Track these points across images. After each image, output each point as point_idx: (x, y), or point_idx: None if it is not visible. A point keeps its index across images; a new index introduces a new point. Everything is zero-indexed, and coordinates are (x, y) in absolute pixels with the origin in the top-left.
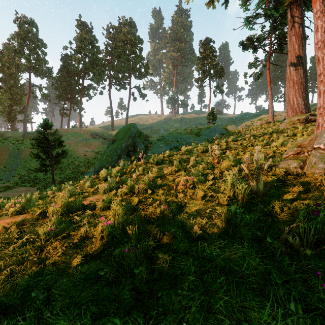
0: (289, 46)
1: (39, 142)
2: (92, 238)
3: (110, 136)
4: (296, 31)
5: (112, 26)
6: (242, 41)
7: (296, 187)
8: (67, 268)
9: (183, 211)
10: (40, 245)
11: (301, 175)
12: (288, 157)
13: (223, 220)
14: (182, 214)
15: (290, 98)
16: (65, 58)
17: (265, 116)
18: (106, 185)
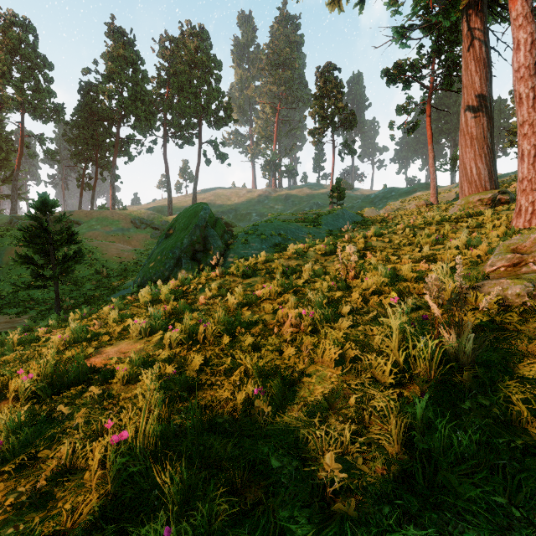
0: (465, 78)
1: (31, 235)
2: (85, 470)
3: (166, 225)
4: (476, 54)
5: (169, 38)
6: (386, 69)
7: (535, 342)
8: None
9: (295, 396)
10: None
11: (532, 312)
12: (496, 272)
13: (394, 439)
14: (293, 404)
15: (467, 164)
16: (87, 89)
17: (422, 193)
18: (144, 322)
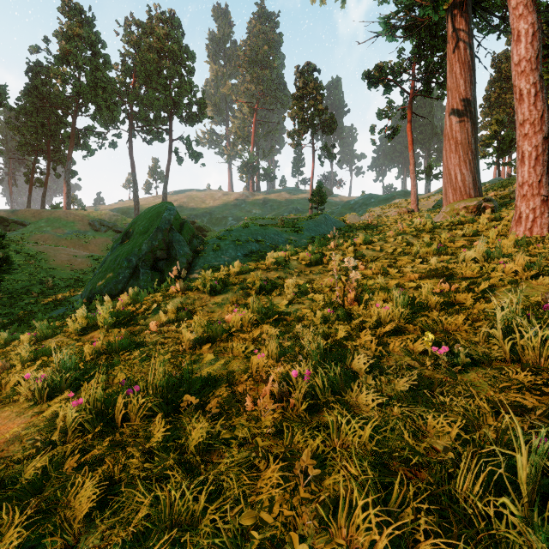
0: (450, 80)
1: None
2: None
3: None
4: (461, 55)
5: (136, 21)
6: (368, 71)
7: None
8: None
9: None
10: None
11: None
12: None
13: None
14: None
15: (451, 170)
16: (36, 71)
17: (402, 200)
18: (42, 375)
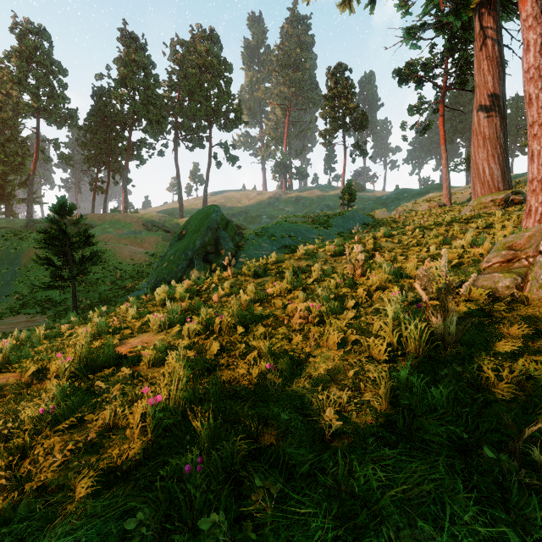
0: (478, 77)
1: (50, 237)
2: (126, 428)
3: (177, 228)
4: (489, 53)
5: (180, 41)
6: (398, 69)
7: (515, 326)
8: (66, 503)
9: (302, 372)
10: (22, 443)
11: (519, 302)
12: (491, 268)
13: (383, 397)
14: (300, 378)
15: (479, 164)
16: (100, 94)
17: (435, 194)
18: (163, 316)
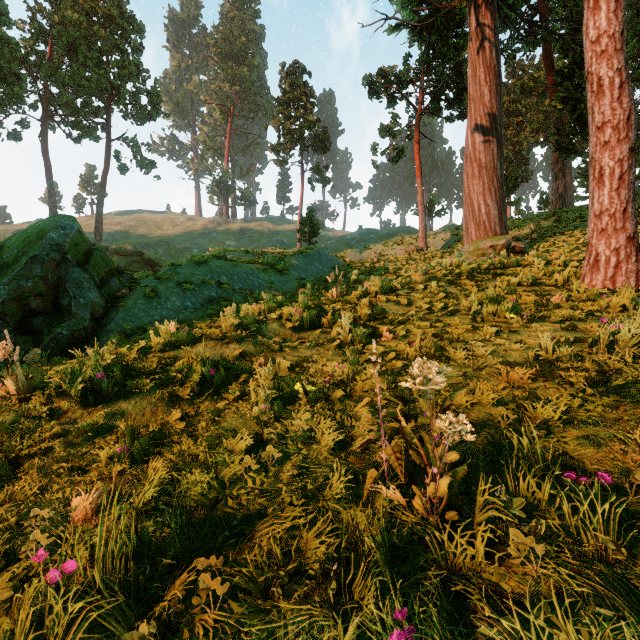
0: (473, 88)
1: None
2: None
3: None
4: (486, 58)
5: None
6: (369, 75)
7: None
8: None
9: None
10: None
11: None
12: None
13: None
14: None
15: (474, 199)
16: None
17: (406, 237)
18: None
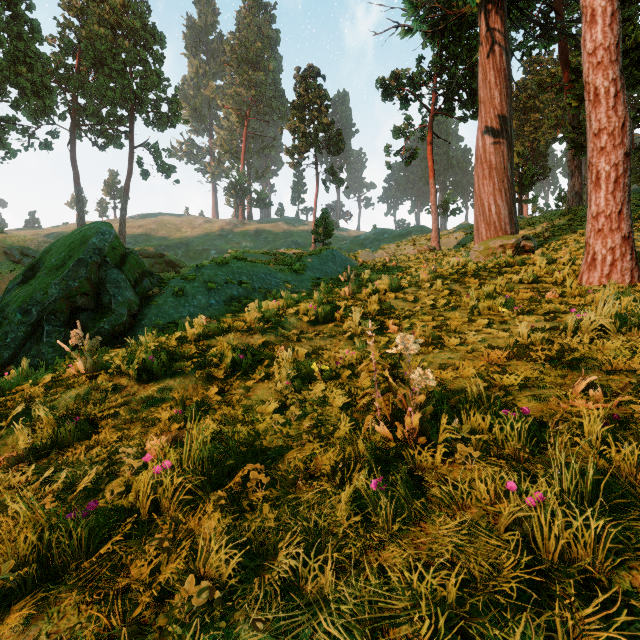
0: (483, 91)
1: None
2: None
3: None
4: (496, 61)
5: None
6: (383, 78)
7: None
8: None
9: None
10: None
11: None
12: None
13: None
14: None
15: (485, 200)
16: None
17: (419, 237)
18: None
